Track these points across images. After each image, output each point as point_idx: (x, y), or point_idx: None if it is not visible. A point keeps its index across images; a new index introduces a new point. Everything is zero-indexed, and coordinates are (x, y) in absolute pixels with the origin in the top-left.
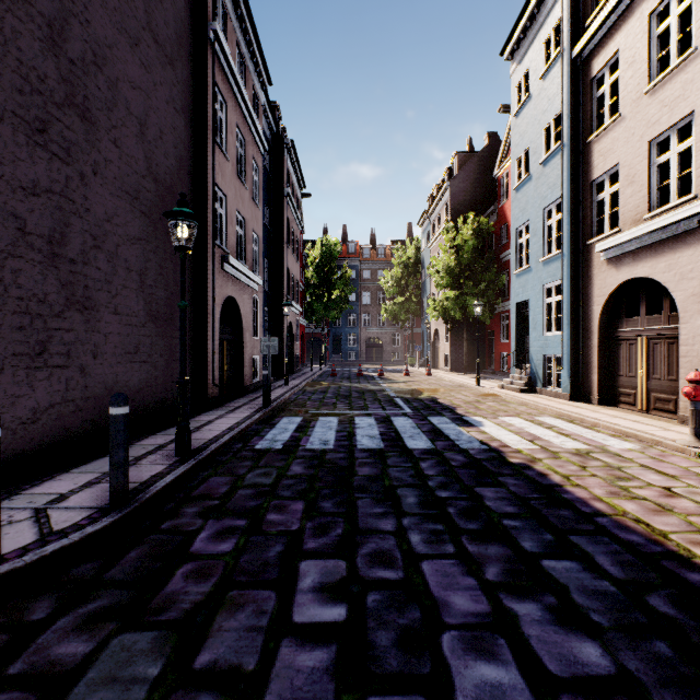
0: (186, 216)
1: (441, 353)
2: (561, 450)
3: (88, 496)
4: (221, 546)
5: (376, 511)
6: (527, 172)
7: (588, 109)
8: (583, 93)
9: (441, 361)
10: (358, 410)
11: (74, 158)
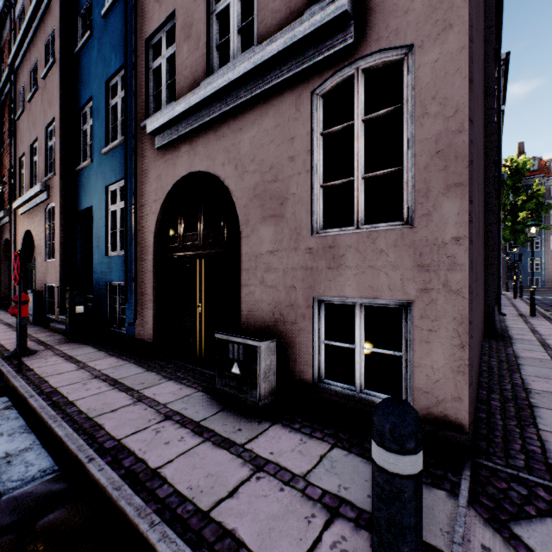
0: None
1: None
2: None
3: None
4: None
5: None
6: None
7: None
8: None
9: None
10: None
11: None
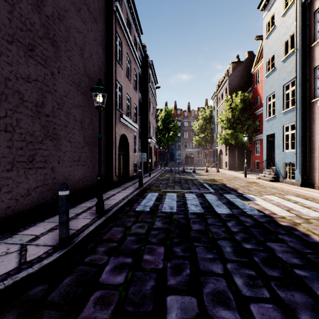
0: (101, 90)
1: (223, 161)
2: (309, 217)
3: (49, 237)
4: (117, 278)
5: (208, 256)
6: (272, 67)
7: (312, 28)
8: (309, 20)
9: (223, 165)
10: (186, 190)
11: (48, 64)
